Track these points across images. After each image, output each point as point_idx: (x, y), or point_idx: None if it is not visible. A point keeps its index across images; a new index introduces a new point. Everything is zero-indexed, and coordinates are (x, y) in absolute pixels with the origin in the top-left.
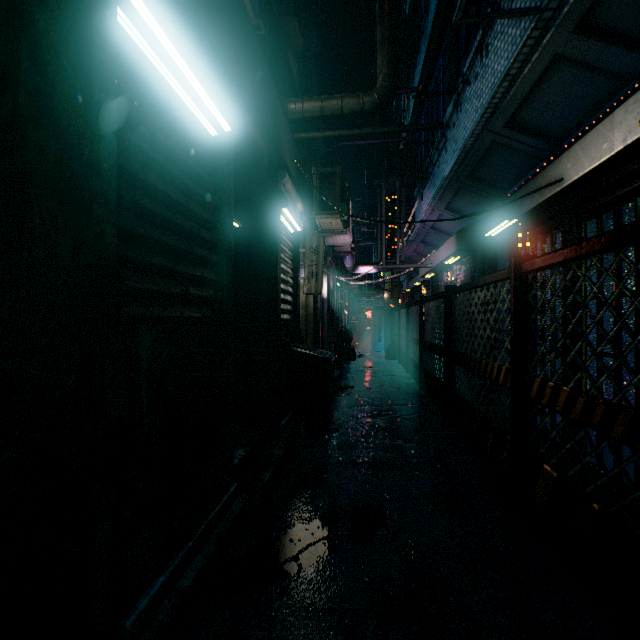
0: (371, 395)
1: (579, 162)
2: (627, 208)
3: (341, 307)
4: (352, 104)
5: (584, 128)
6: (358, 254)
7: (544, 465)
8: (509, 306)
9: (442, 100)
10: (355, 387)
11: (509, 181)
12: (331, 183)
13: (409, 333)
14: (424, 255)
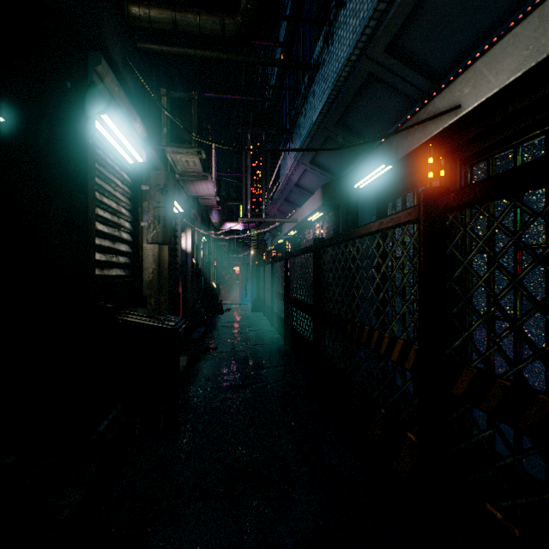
0: (235, 357)
1: (483, 82)
2: (528, 146)
3: (210, 262)
4: (212, 23)
5: (471, 58)
6: (227, 213)
7: (487, 505)
8: (409, 259)
9: (308, 47)
10: (219, 347)
11: (377, 131)
12: (186, 111)
13: (274, 288)
14: (287, 214)
